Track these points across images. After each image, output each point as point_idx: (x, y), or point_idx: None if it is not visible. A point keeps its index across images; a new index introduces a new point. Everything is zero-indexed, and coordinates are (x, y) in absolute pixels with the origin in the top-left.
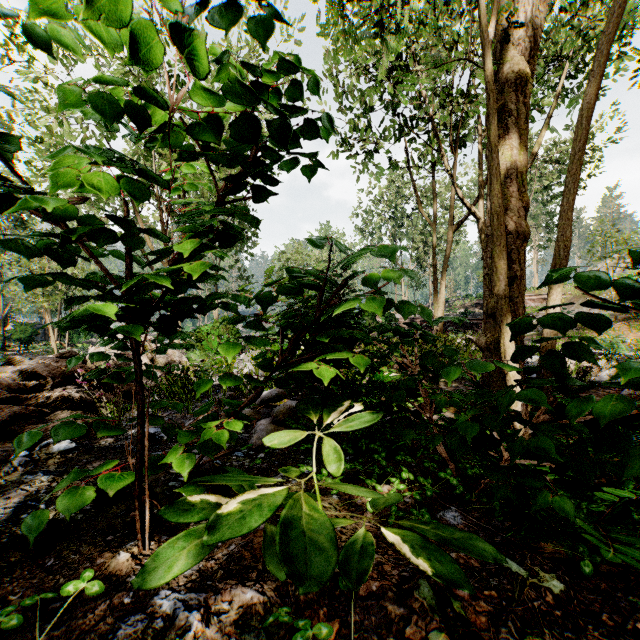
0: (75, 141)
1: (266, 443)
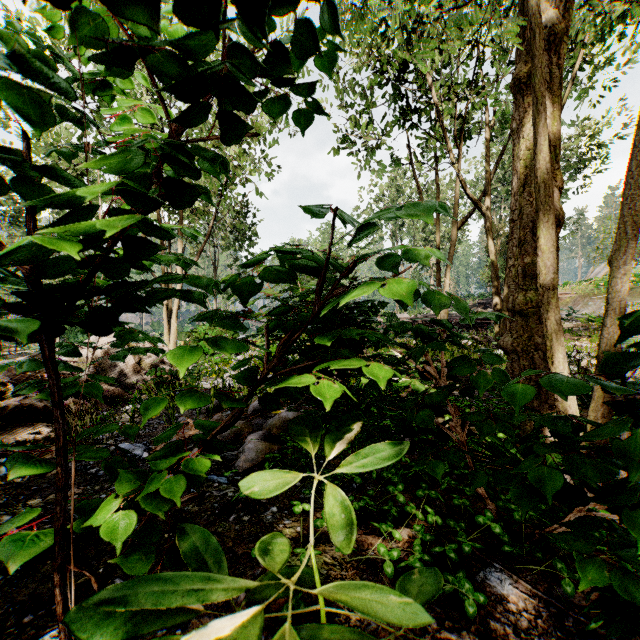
0: (69, 136)
1: (244, 490)
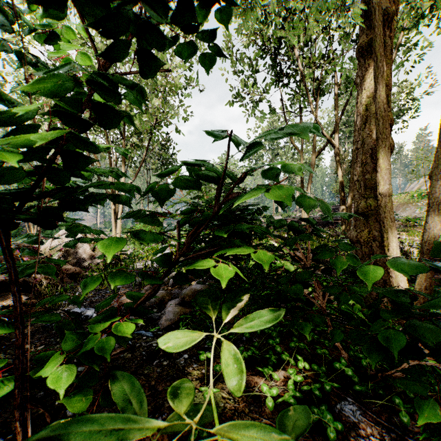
0: None
1: (160, 345)
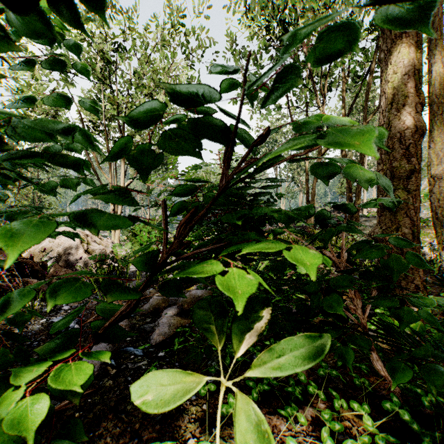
0: (44, 90)
1: (136, 396)
